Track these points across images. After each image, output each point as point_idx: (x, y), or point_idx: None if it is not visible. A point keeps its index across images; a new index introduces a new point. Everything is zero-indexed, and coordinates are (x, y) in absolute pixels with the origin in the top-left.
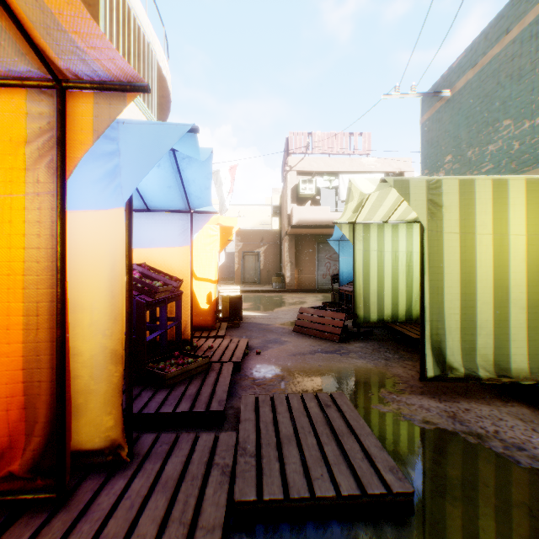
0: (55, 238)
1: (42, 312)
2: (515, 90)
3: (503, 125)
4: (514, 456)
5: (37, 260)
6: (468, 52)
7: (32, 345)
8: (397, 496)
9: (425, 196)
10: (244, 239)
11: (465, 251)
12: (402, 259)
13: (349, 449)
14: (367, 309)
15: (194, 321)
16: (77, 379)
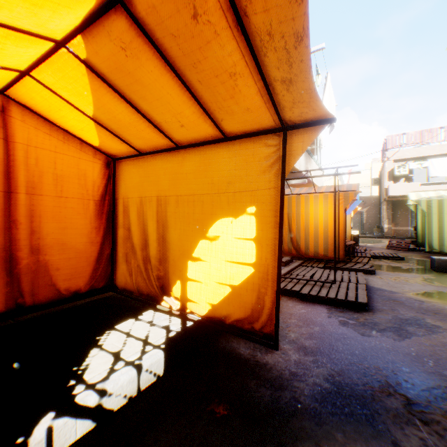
0: None
1: None
2: None
3: None
4: None
5: None
6: None
7: None
8: (400, 257)
9: (425, 204)
10: None
11: (439, 218)
12: None
13: (393, 255)
14: (422, 240)
15: None
16: None
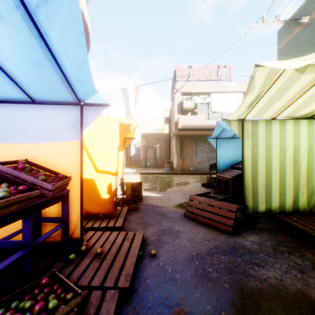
0: None
1: None
2: None
3: None
4: None
5: None
6: None
7: None
8: None
9: None
10: (146, 139)
11: None
12: (288, 153)
13: None
14: (255, 200)
15: (96, 209)
16: None
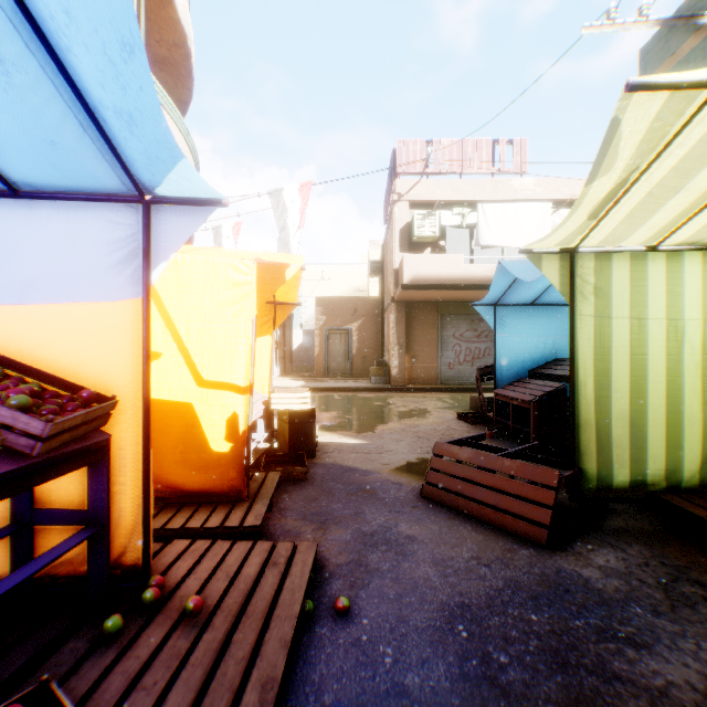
0: None
1: None
2: None
3: None
4: None
5: None
6: None
7: None
8: None
9: None
10: (328, 310)
11: None
12: (690, 338)
13: None
14: (605, 457)
15: (197, 481)
16: None
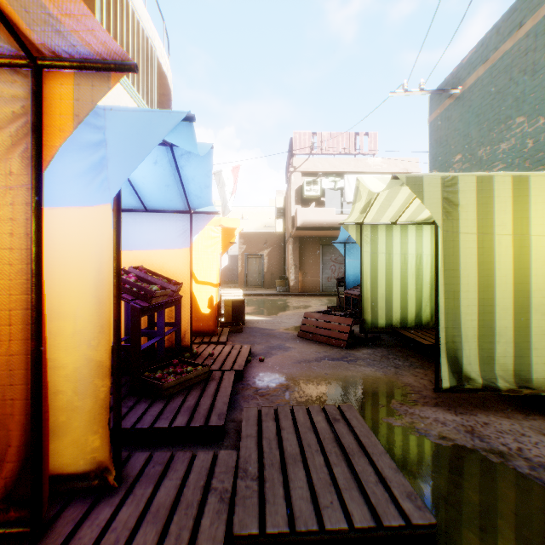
0: (30, 238)
1: (16, 320)
2: (529, 86)
3: (516, 123)
4: (542, 478)
5: (10, 262)
6: (479, 48)
7: (4, 359)
8: (417, 528)
9: (440, 194)
10: (247, 242)
11: (483, 253)
12: (411, 262)
13: (361, 471)
14: (375, 314)
15: (195, 326)
16: (59, 395)
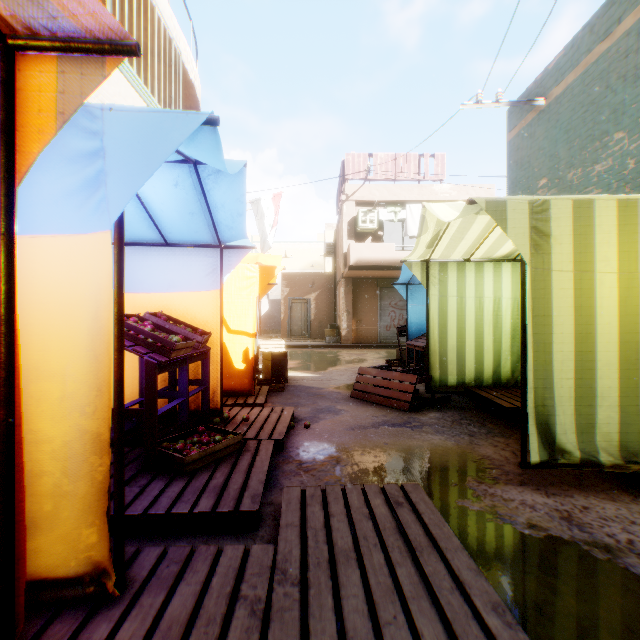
0: None
1: None
2: (630, 94)
3: (614, 139)
4: None
5: None
6: (568, 50)
7: None
8: None
9: (527, 222)
10: (291, 283)
11: (580, 295)
12: (488, 307)
13: (432, 573)
14: (444, 370)
15: (227, 384)
16: (44, 476)
